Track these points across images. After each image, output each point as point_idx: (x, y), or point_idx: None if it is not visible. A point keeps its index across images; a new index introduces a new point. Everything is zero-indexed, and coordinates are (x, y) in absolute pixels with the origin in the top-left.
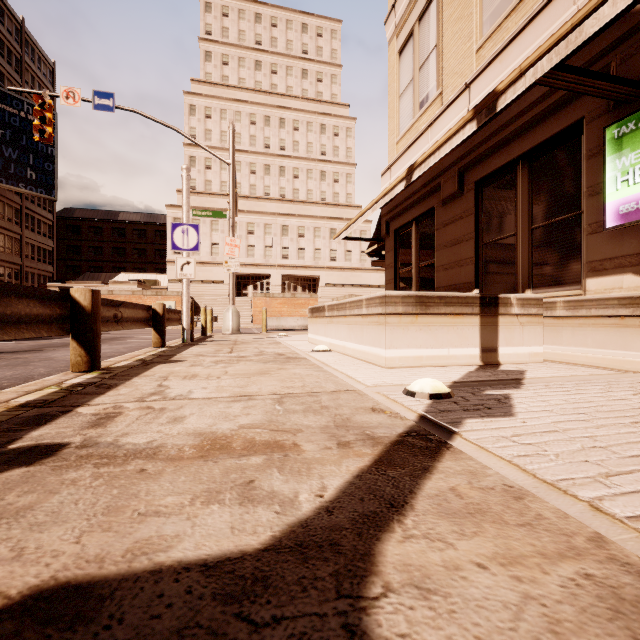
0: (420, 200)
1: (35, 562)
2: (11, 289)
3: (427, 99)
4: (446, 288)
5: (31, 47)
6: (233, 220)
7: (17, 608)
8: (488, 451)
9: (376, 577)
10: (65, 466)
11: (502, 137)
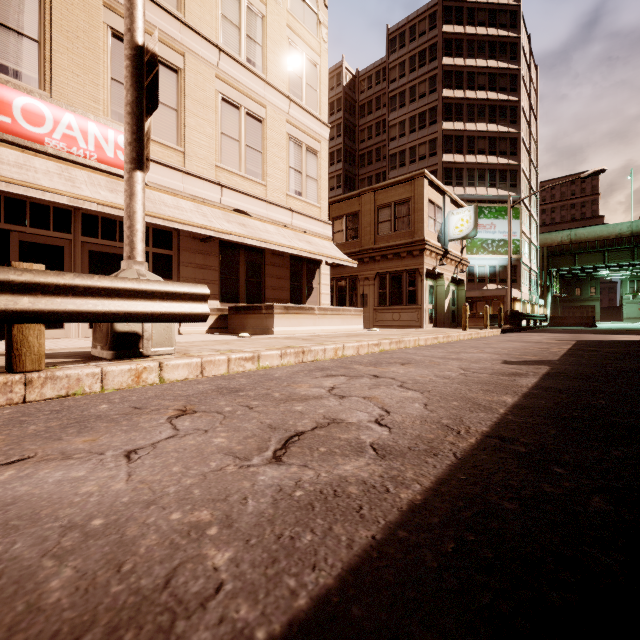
0: None
1: None
2: None
3: None
4: None
5: None
6: None
7: None
8: None
9: None
10: None
11: None
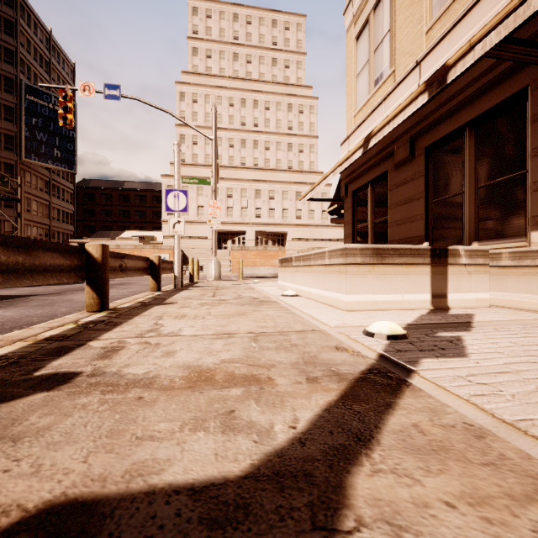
0: (375, 165)
1: (49, 478)
2: (39, 244)
3: (381, 77)
4: (398, 241)
5: (57, 52)
6: (215, 186)
7: (32, 521)
8: (446, 390)
9: (348, 510)
10: (78, 392)
11: (450, 107)
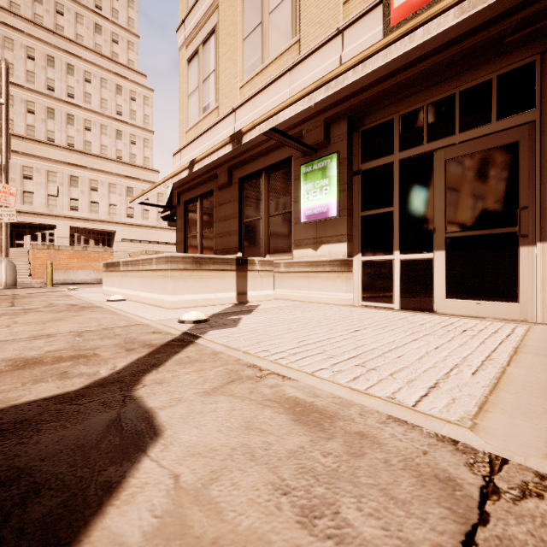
0: (203, 182)
1: None
2: None
3: (208, 107)
4: (221, 250)
5: None
6: (7, 165)
7: None
8: (213, 342)
9: (140, 384)
10: None
11: (254, 153)
